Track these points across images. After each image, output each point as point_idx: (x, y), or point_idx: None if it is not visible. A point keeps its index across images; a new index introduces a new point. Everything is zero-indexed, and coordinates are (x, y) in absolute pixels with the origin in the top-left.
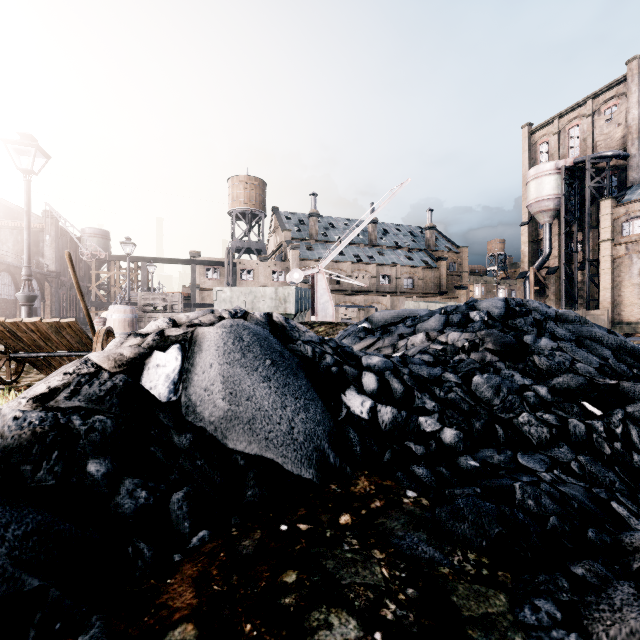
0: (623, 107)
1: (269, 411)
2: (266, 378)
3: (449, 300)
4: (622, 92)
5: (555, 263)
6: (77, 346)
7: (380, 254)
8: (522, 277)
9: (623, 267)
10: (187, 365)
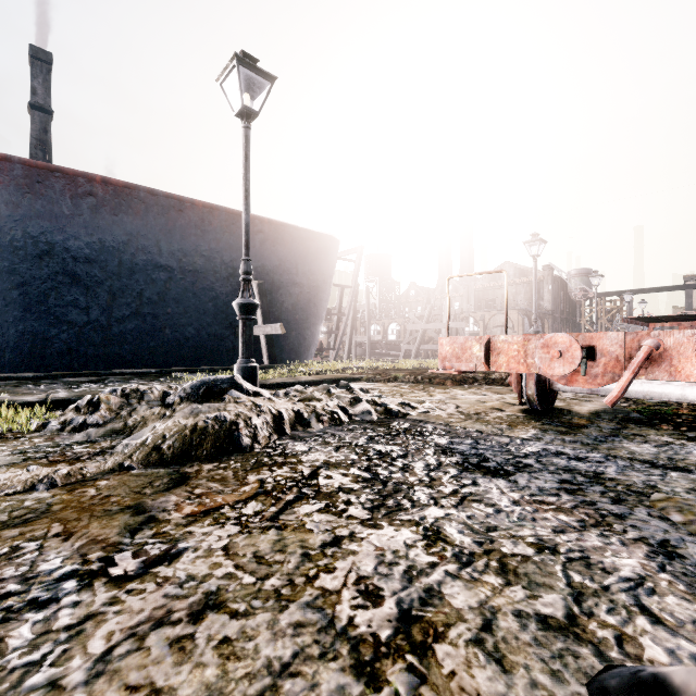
0: None
1: None
2: None
3: None
4: None
5: None
6: None
7: None
8: None
9: None
10: None
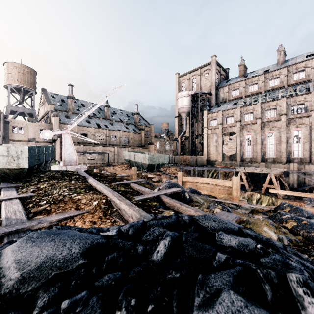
0: (210, 74)
1: None
2: None
3: (145, 150)
4: (210, 68)
5: (188, 135)
6: None
7: (111, 124)
8: (175, 140)
9: (210, 138)
10: None
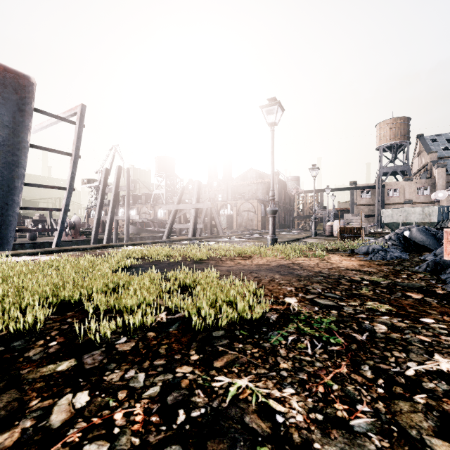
0: None
1: (425, 240)
2: (424, 236)
3: None
4: None
5: None
6: (356, 233)
7: None
8: None
9: None
10: (410, 233)
